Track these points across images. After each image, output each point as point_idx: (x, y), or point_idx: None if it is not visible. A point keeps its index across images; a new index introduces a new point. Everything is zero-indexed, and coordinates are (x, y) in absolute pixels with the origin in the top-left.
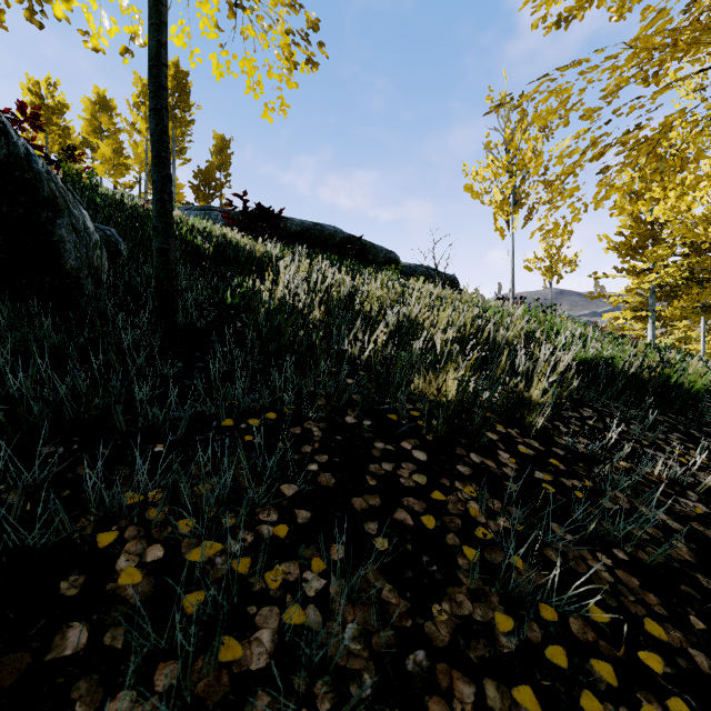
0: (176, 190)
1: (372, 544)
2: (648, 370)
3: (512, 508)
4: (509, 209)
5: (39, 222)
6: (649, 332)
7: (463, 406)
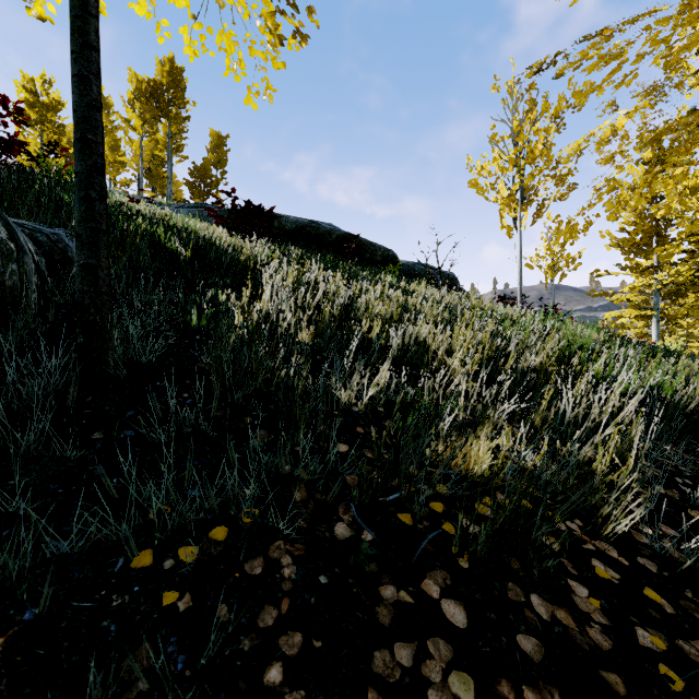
0: (174, 187)
1: None
2: None
3: None
4: (516, 206)
5: None
6: (653, 331)
7: (516, 512)
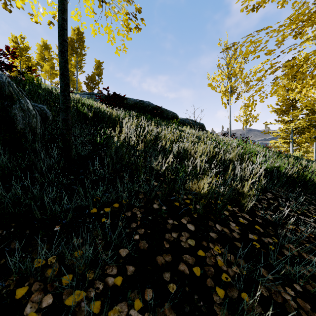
0: (78, 85)
1: (167, 288)
2: (296, 173)
3: (239, 259)
4: (228, 94)
5: (3, 107)
6: (290, 149)
7: (212, 199)
